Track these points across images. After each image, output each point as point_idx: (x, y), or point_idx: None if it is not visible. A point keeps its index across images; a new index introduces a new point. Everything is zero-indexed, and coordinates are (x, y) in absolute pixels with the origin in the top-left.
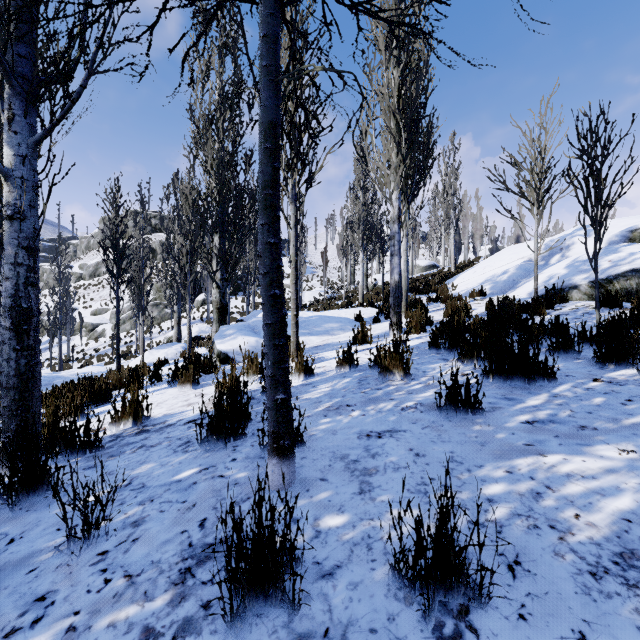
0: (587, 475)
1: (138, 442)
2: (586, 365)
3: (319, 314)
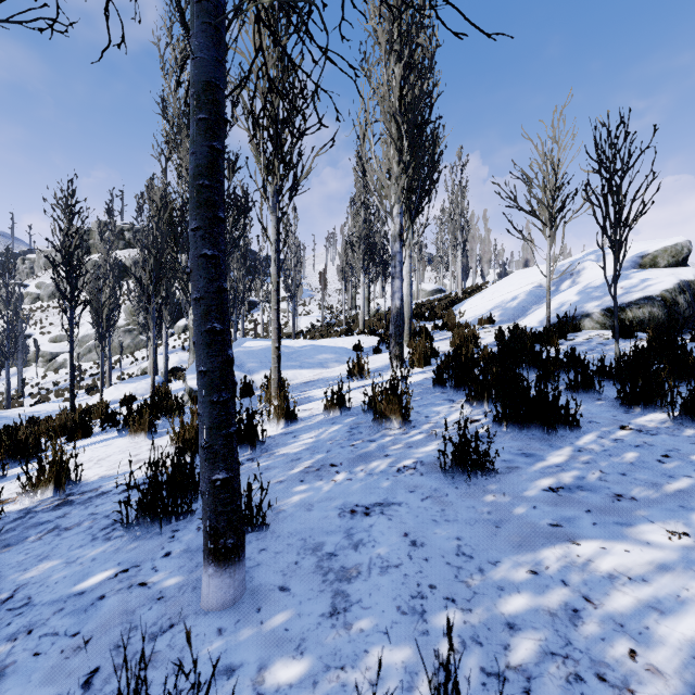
0: (635, 576)
1: (51, 521)
2: (609, 408)
3: (313, 343)
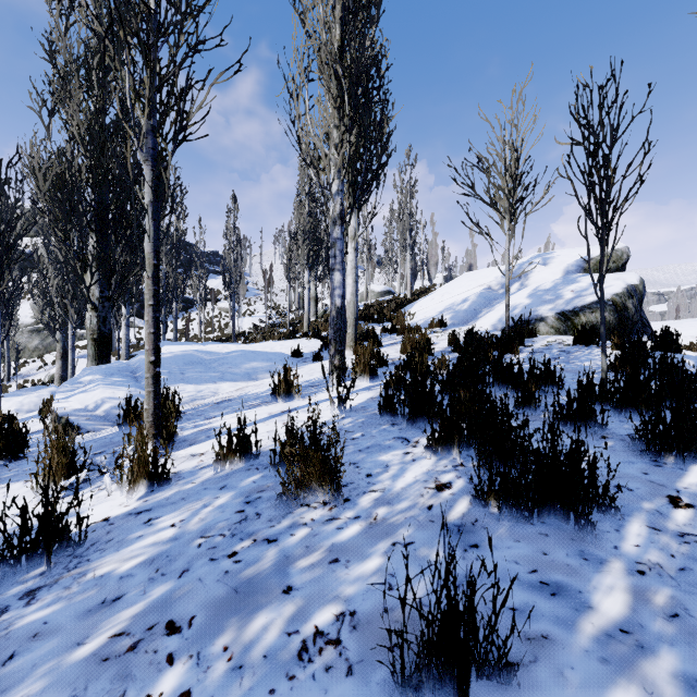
0: None
1: None
2: (628, 455)
3: (245, 348)
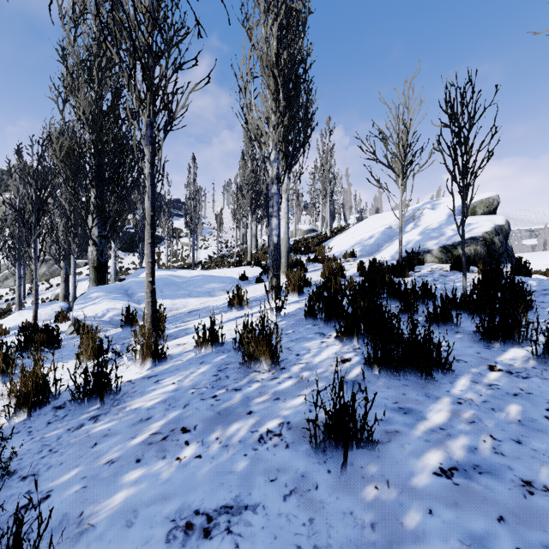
0: None
1: None
2: (470, 342)
3: (205, 273)
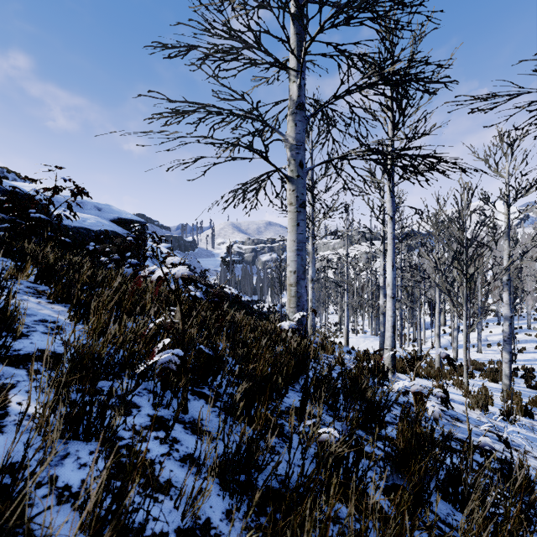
0: None
1: None
2: None
3: None
